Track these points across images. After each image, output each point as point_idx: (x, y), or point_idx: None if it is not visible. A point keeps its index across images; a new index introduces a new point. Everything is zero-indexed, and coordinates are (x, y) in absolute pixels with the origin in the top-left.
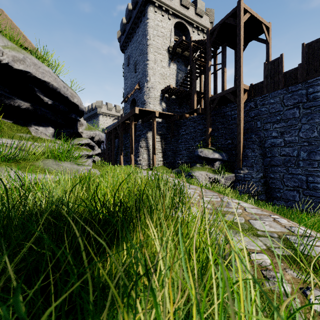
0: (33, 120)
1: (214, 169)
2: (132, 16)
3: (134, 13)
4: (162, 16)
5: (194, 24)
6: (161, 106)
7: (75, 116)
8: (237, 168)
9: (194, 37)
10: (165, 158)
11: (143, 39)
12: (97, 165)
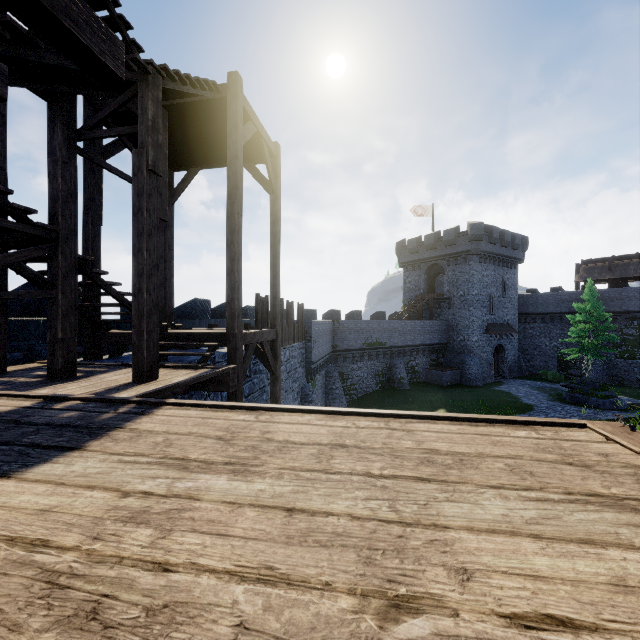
0: None
1: None
2: None
3: None
4: None
5: None
6: None
7: None
8: None
9: None
10: None
11: None
12: None
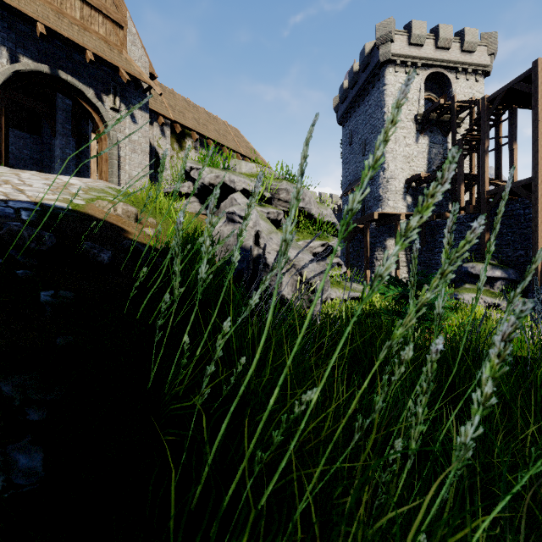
0: None
1: (493, 291)
2: (358, 80)
3: (363, 77)
4: (405, 75)
5: (458, 67)
6: (405, 201)
7: None
8: (532, 291)
9: (458, 87)
10: None
11: (376, 111)
12: None
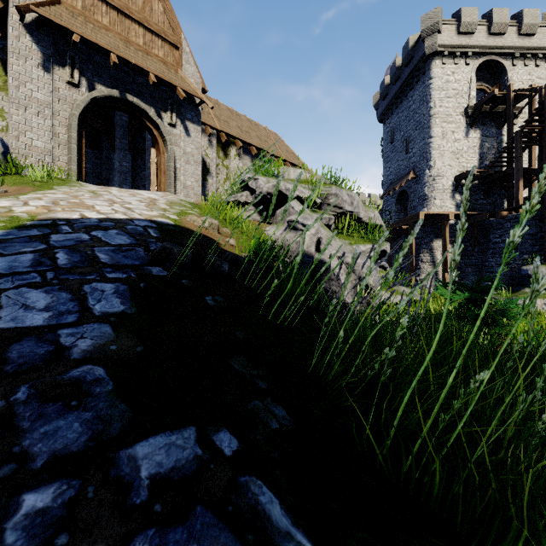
0: None
1: None
2: (401, 75)
3: (406, 72)
4: (454, 66)
5: (515, 53)
6: (454, 200)
7: None
8: None
9: (515, 74)
10: (461, 277)
11: (421, 106)
12: None
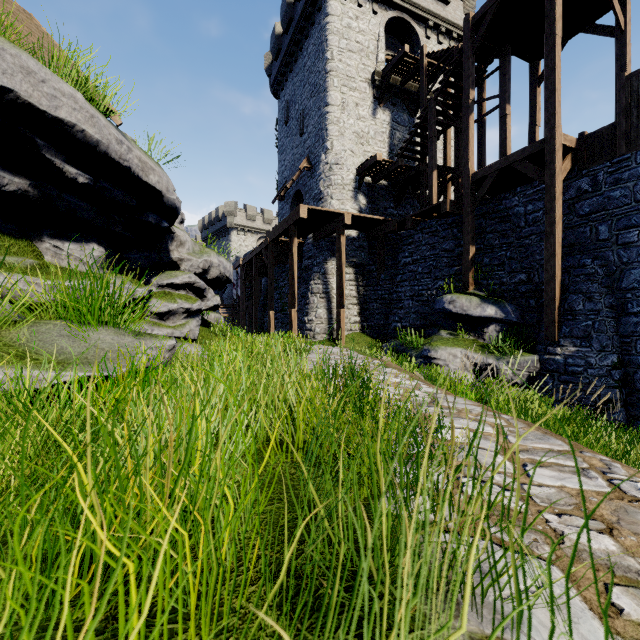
0: (47, 226)
1: (484, 342)
2: (294, 15)
3: (299, 9)
4: (358, 8)
5: (429, 20)
6: (357, 202)
7: (157, 219)
8: (544, 341)
9: (429, 50)
10: (365, 317)
11: (317, 60)
12: (214, 332)
